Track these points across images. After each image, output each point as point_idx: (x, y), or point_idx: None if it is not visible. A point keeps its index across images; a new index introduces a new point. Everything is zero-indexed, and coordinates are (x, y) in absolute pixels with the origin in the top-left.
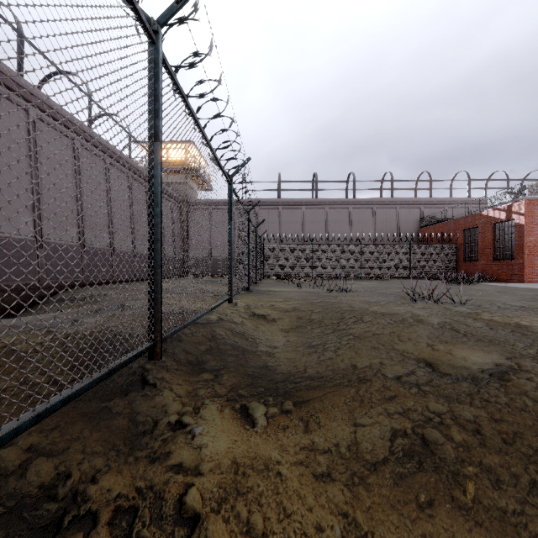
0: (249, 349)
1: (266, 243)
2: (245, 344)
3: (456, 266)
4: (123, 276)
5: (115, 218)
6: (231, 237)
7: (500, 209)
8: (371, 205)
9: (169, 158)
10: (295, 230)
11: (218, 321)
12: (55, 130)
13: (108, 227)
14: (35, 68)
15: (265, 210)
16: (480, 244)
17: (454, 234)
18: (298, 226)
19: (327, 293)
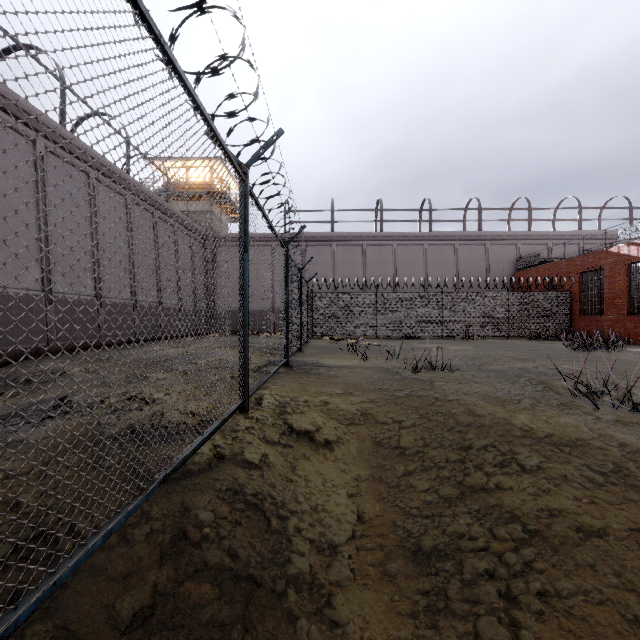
0: (264, 585)
1: (316, 290)
2: (258, 559)
3: (569, 321)
4: (116, 337)
5: (104, 257)
6: (245, 284)
7: (639, 244)
8: (453, 241)
9: (190, 180)
10: (353, 274)
11: (209, 467)
12: (0, 124)
13: (92, 268)
14: (28, 72)
15: (314, 247)
16: (607, 292)
17: (567, 278)
18: (357, 268)
19: (412, 374)
